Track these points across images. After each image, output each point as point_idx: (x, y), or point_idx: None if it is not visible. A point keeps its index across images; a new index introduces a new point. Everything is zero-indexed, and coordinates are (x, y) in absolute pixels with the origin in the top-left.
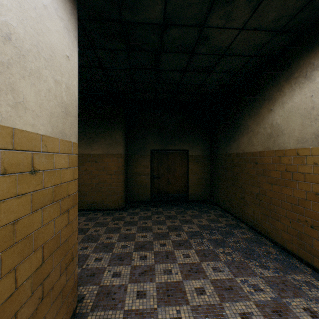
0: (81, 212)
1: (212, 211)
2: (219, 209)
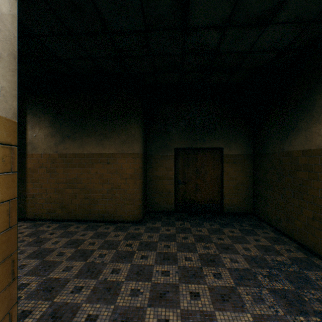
0: (91, 223)
1: (260, 232)
2: (268, 228)
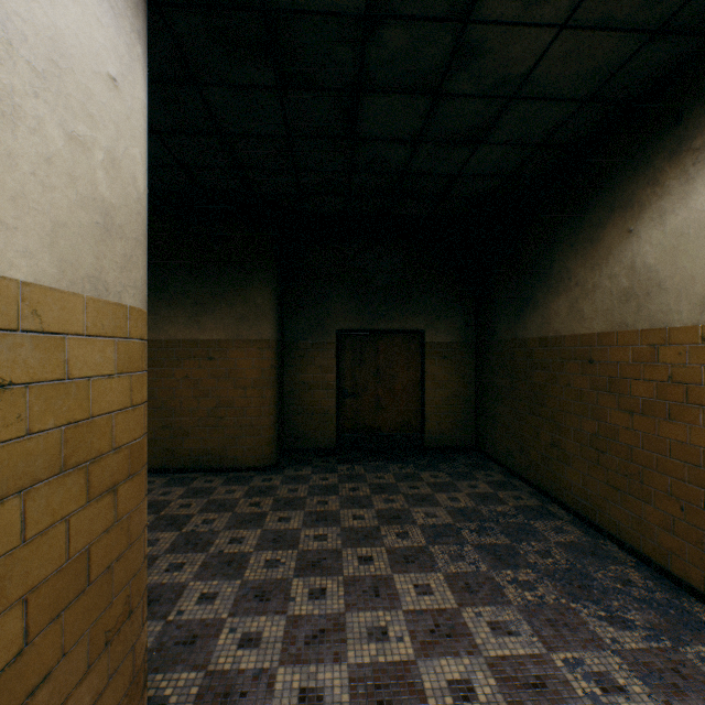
0: (177, 474)
1: (481, 474)
2: (496, 468)
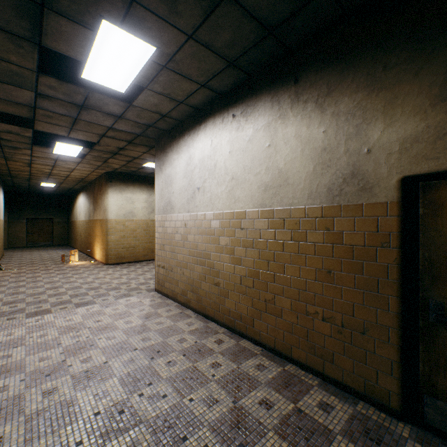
0: None
1: (63, 247)
2: (68, 246)
